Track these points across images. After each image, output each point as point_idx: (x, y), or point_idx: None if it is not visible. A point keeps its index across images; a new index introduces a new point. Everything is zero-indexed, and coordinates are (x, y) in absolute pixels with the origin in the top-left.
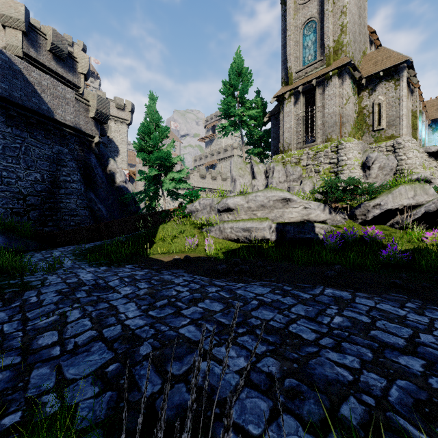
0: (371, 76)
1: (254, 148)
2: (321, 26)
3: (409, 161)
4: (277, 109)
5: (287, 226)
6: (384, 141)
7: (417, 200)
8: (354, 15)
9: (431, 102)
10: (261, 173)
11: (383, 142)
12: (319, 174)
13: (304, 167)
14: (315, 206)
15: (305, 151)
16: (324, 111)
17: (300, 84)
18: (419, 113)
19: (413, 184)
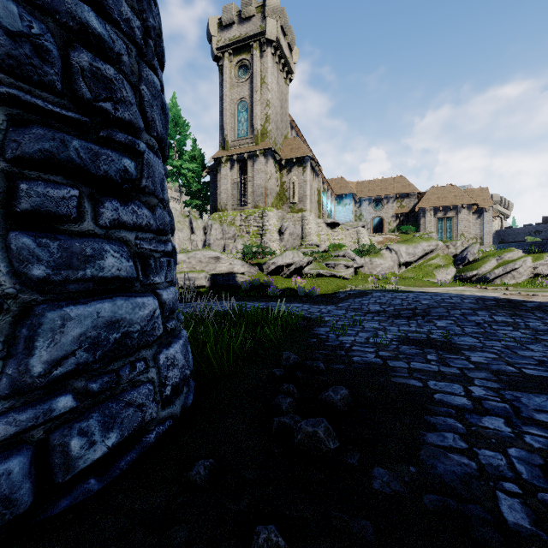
0: (289, 160)
1: (193, 198)
2: (251, 109)
3: (310, 230)
4: (216, 166)
5: (218, 276)
6: (296, 212)
7: (294, 260)
8: (277, 107)
9: (337, 180)
10: (200, 229)
11: (296, 213)
12: (250, 234)
13: (238, 227)
14: (237, 262)
15: (239, 213)
16: (253, 182)
17: (235, 153)
18: (325, 191)
19: (293, 250)
